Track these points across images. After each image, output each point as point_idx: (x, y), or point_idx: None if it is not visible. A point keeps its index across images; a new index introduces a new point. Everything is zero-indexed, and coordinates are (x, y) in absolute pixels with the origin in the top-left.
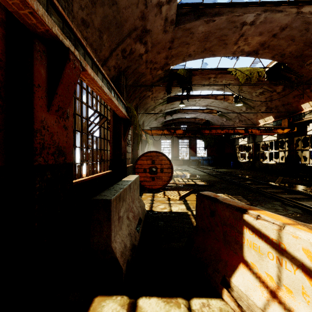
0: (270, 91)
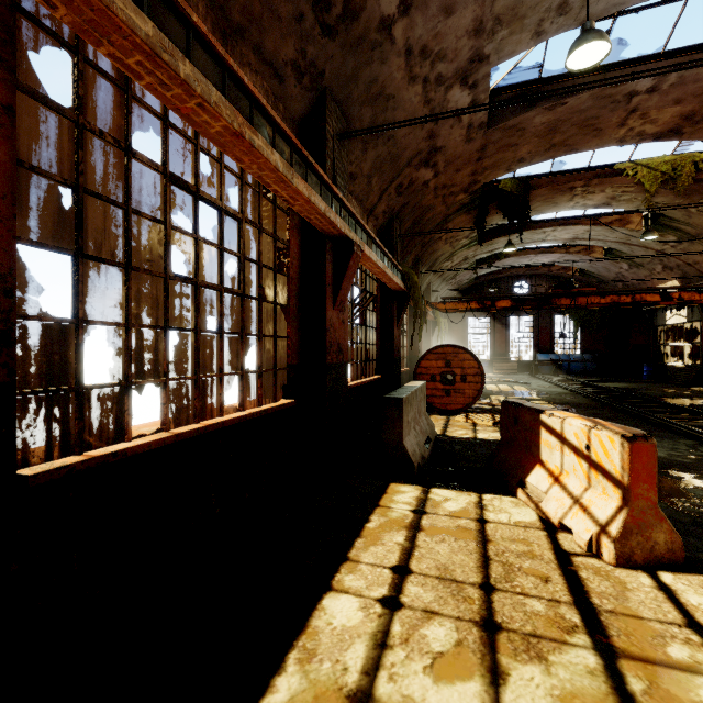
0: None
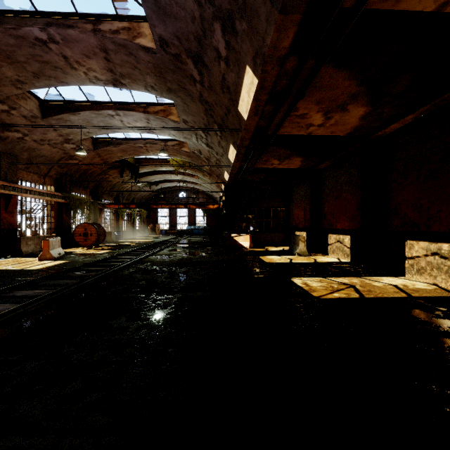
0: (206, 175)
